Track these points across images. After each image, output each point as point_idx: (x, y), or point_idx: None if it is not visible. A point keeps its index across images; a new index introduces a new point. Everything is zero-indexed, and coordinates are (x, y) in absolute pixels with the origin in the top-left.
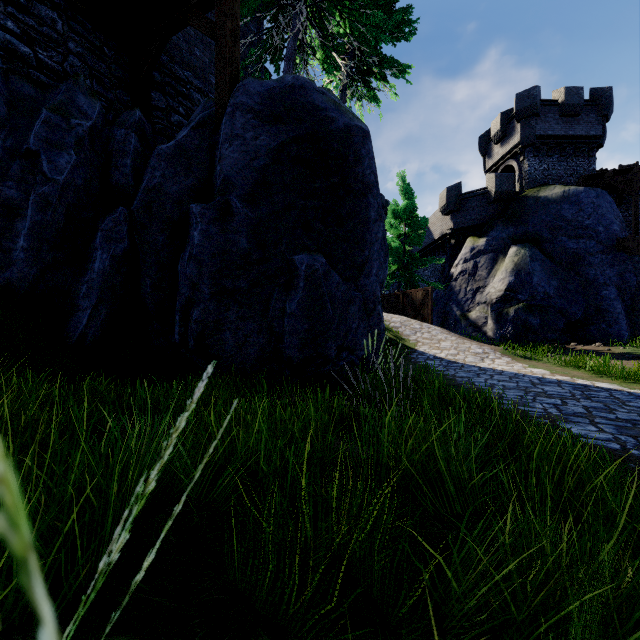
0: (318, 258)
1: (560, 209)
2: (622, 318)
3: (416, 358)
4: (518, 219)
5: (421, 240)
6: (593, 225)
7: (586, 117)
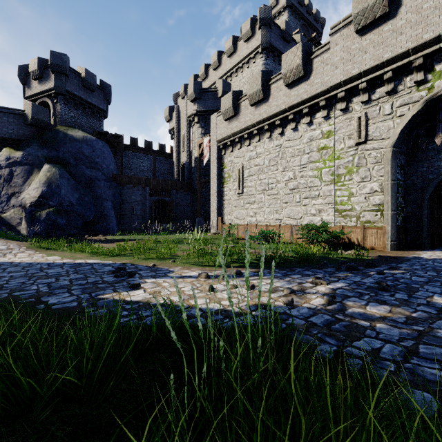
0: None
1: (82, 147)
2: (114, 219)
3: None
4: (52, 145)
5: None
6: (101, 163)
7: (98, 95)
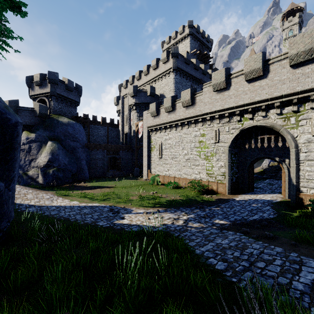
0: (1, 184)
1: (67, 128)
2: (87, 171)
3: (20, 208)
4: (51, 128)
5: None
6: (78, 137)
7: (74, 93)
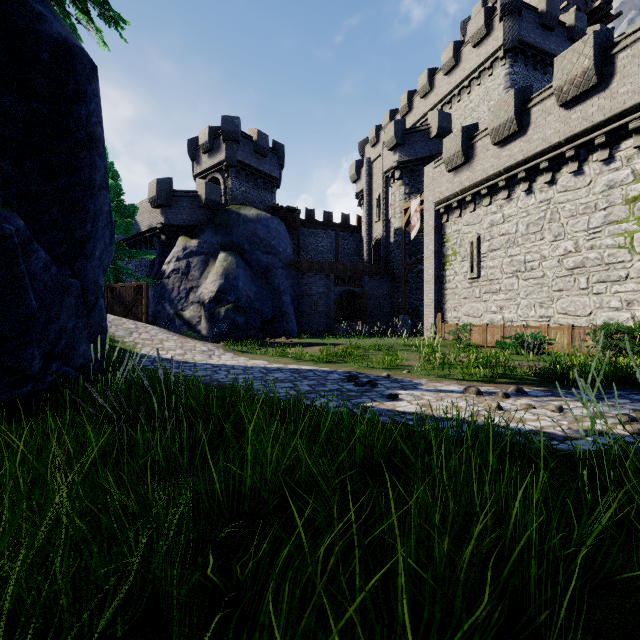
0: (11, 217)
1: (256, 228)
2: (294, 318)
3: (140, 362)
4: (225, 229)
5: (130, 228)
6: (277, 246)
7: (270, 161)
